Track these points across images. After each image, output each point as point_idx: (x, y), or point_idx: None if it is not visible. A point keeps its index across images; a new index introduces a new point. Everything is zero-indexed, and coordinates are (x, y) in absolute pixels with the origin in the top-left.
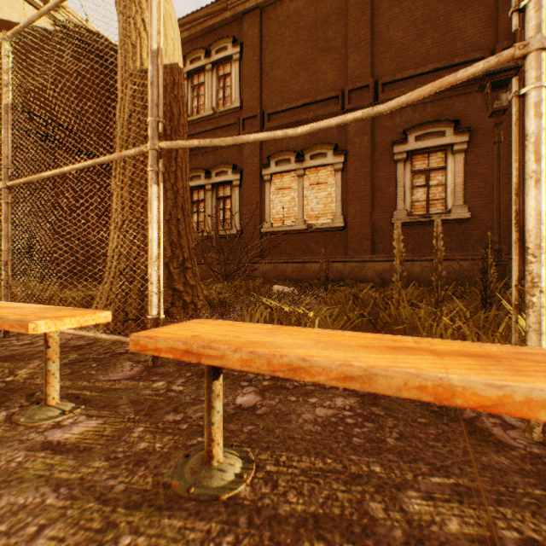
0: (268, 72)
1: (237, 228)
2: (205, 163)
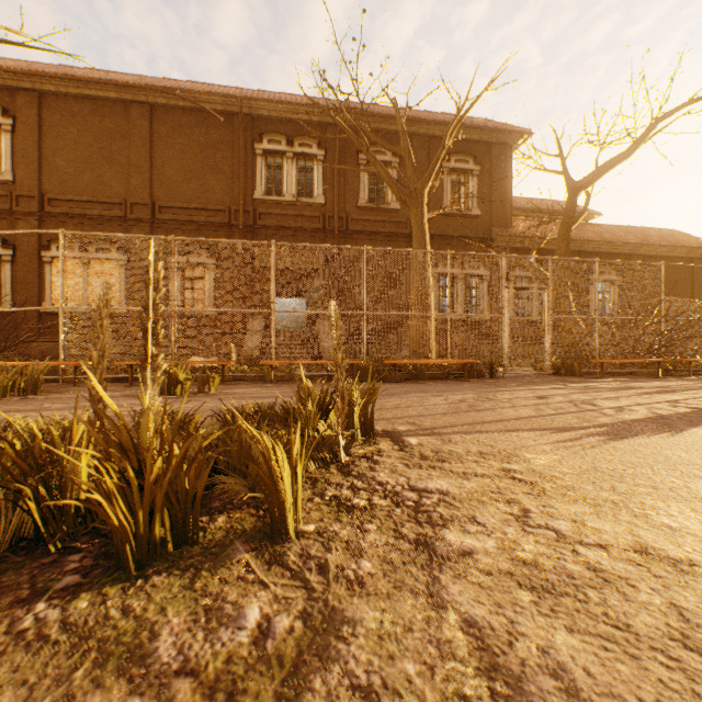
0: (50, 157)
1: (9, 305)
2: None
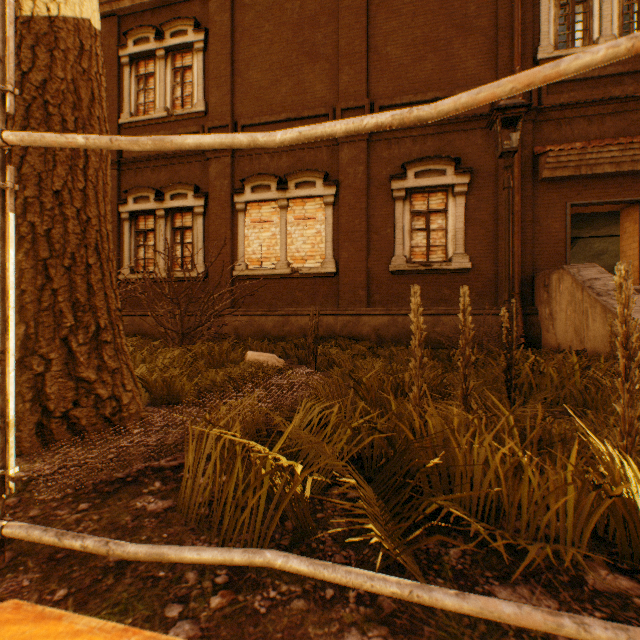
0: (242, 72)
1: (201, 269)
2: (155, 180)
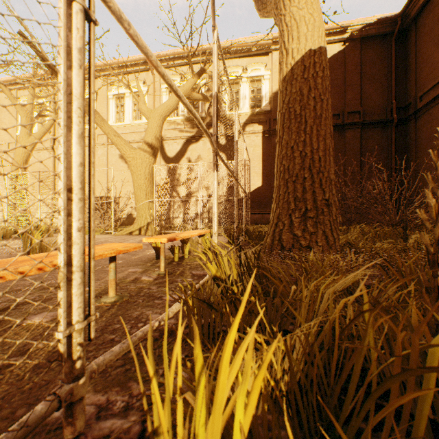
0: None
1: None
2: None
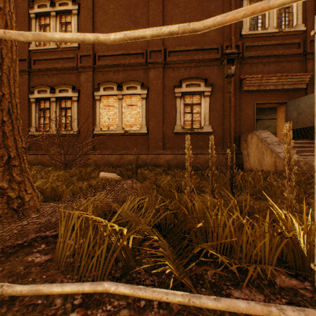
0: (98, 28)
1: (76, 130)
2: (50, 82)
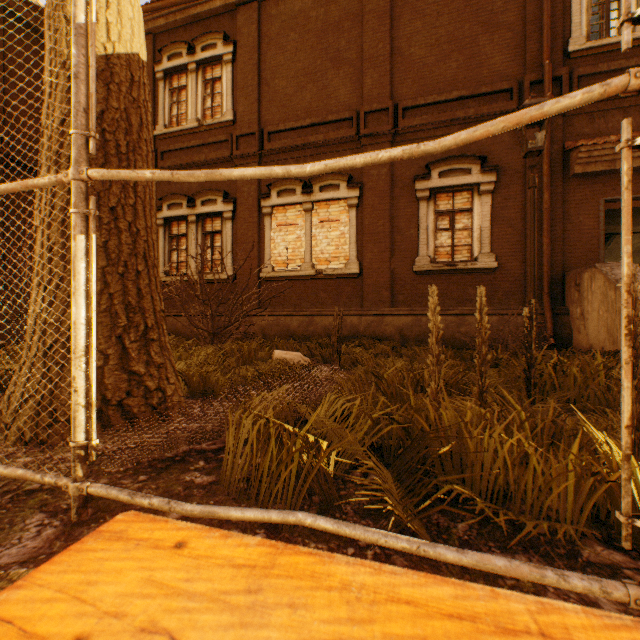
0: (268, 80)
1: (229, 271)
2: (187, 188)
